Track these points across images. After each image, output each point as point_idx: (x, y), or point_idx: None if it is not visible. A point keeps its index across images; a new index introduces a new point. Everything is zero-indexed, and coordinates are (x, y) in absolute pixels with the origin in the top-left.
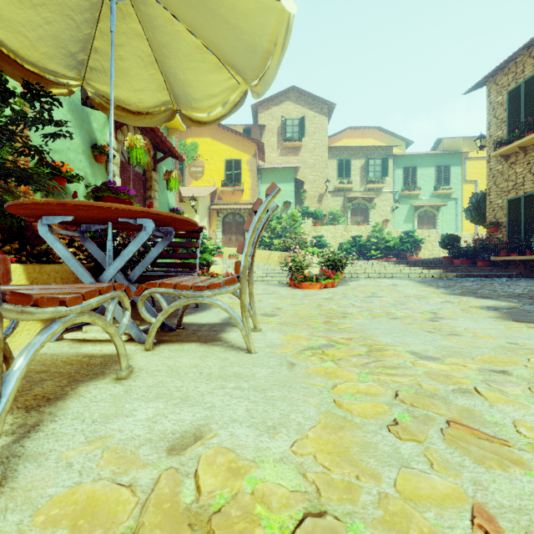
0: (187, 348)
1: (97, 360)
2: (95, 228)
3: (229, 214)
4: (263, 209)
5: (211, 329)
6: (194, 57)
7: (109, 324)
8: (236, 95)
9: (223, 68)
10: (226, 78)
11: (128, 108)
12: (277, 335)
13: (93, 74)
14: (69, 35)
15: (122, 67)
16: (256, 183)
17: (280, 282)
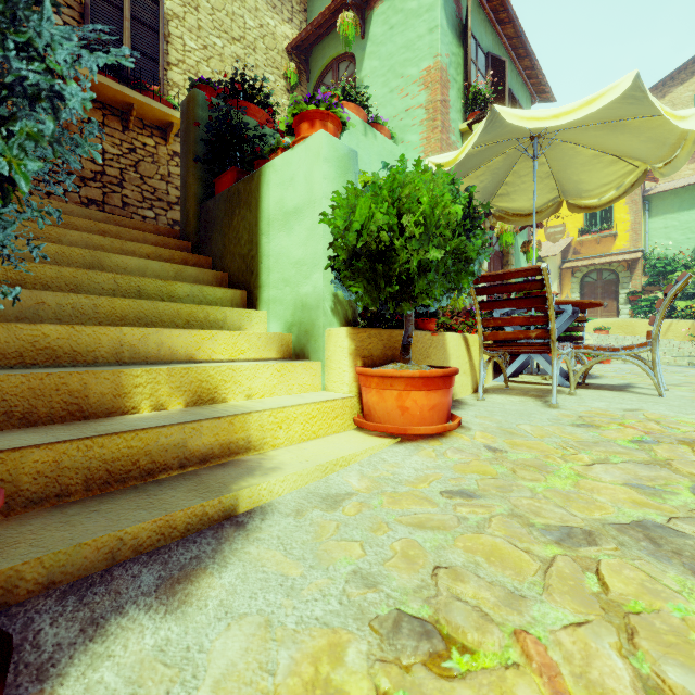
0: (602, 391)
1: (544, 389)
2: (517, 312)
3: (590, 271)
4: (673, 291)
5: (614, 387)
6: (590, 163)
7: (570, 364)
8: (633, 176)
9: (619, 161)
10: (622, 167)
11: (520, 213)
12: (687, 393)
13: (498, 198)
14: (491, 183)
15: (522, 187)
16: (640, 220)
17: (691, 363)
